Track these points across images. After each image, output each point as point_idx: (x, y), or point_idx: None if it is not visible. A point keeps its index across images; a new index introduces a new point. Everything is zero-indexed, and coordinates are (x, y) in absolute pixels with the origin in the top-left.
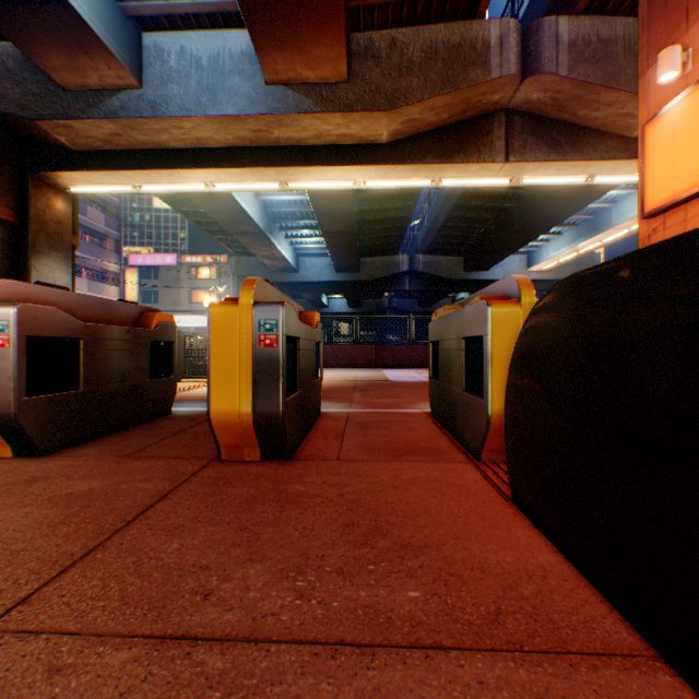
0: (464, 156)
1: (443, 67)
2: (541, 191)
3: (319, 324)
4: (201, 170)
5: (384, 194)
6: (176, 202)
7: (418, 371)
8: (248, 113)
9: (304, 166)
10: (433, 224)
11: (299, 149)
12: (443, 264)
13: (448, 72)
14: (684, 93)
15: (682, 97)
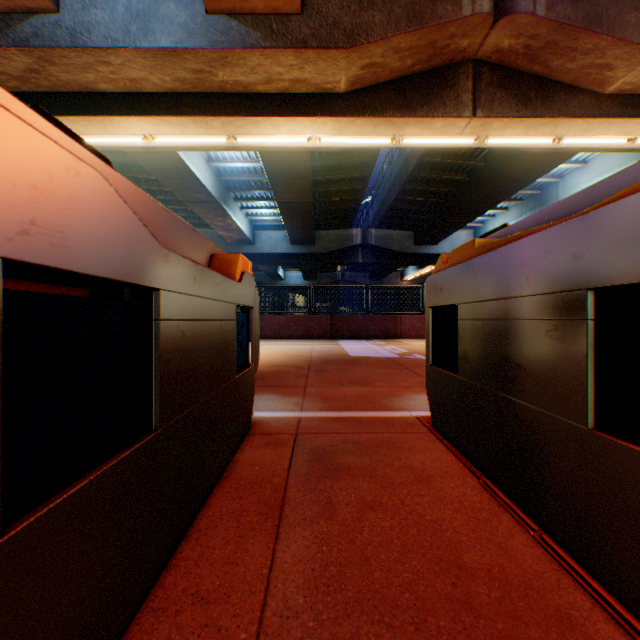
0: (429, 110)
1: (410, 1)
2: (495, 162)
3: (248, 277)
4: (136, 118)
5: (340, 164)
6: (126, 168)
7: (378, 343)
8: (186, 45)
9: (253, 116)
10: (385, 198)
11: (248, 96)
12: (395, 238)
13: (414, 7)
14: None
15: None
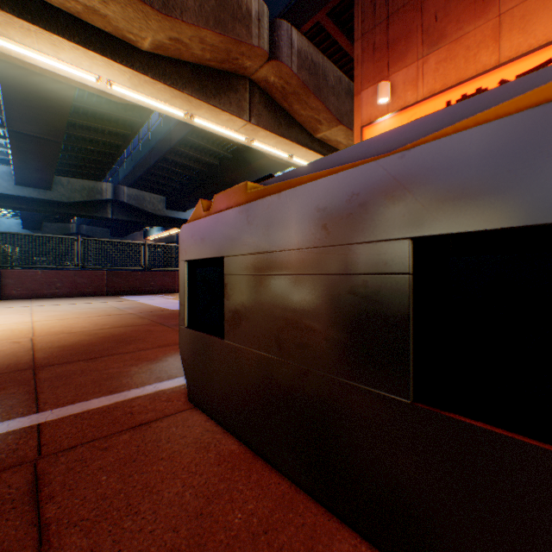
0: (220, 103)
1: (217, 6)
2: (242, 158)
3: None
4: None
5: (104, 113)
6: None
7: (170, 297)
8: None
9: (24, 19)
10: (143, 160)
11: None
12: (149, 200)
13: (221, 14)
14: (392, 114)
15: (390, 117)
